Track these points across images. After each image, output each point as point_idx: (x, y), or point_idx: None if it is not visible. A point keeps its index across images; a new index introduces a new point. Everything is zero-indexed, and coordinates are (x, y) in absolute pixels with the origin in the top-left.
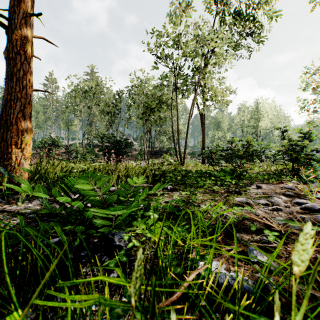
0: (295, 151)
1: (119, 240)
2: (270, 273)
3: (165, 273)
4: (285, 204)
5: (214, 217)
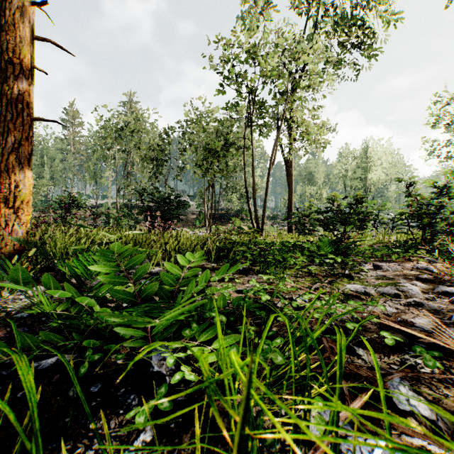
0: (427, 213)
1: (159, 363)
2: (438, 435)
3: (243, 452)
4: (425, 295)
5: (326, 324)
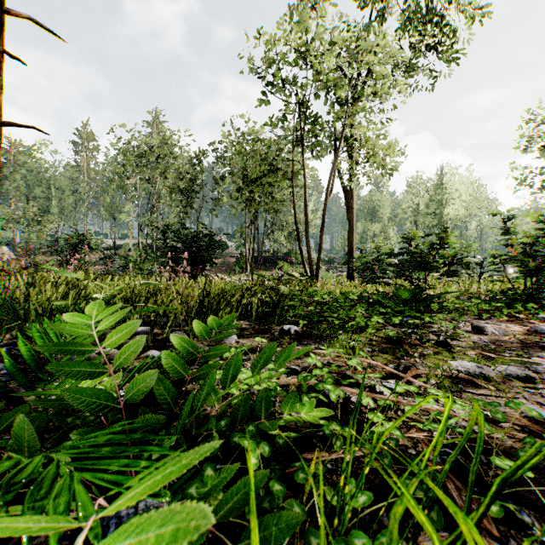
0: (530, 256)
1: None
2: None
3: None
4: None
5: (489, 497)
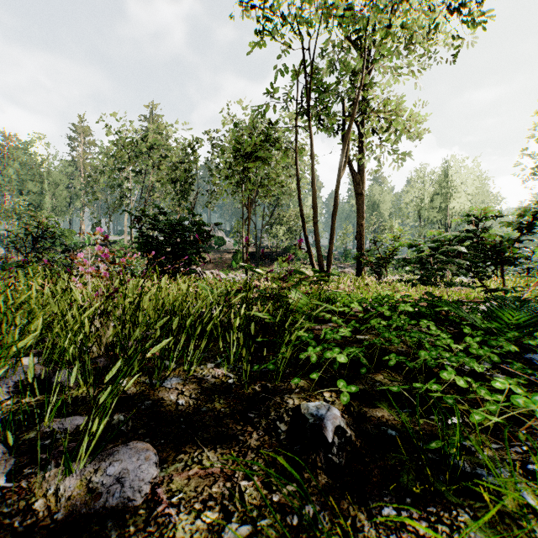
0: None
1: None
2: None
3: None
4: None
5: None
